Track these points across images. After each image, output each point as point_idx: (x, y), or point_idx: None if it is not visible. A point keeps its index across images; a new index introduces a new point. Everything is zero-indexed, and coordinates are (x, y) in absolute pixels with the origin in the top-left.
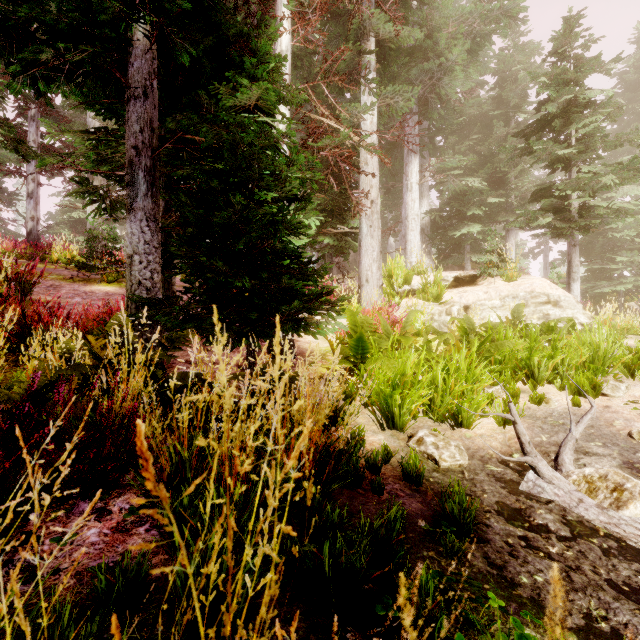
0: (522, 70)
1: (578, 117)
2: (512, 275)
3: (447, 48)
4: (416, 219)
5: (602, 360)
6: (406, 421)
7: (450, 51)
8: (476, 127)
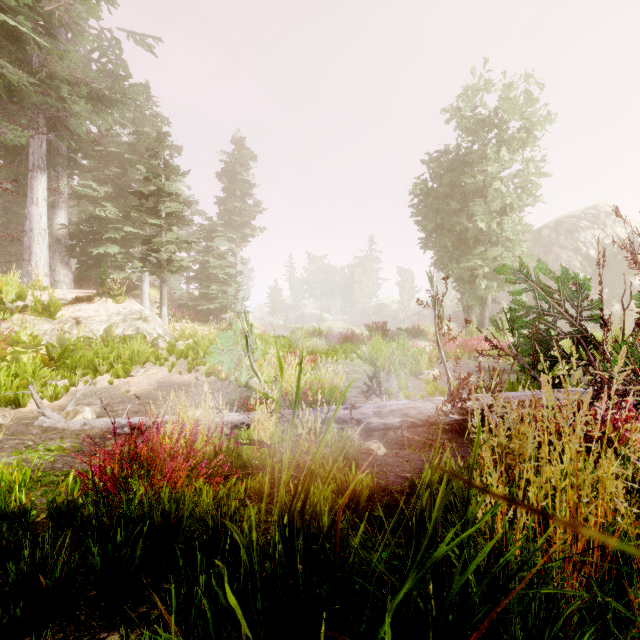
0: (154, 132)
1: (163, 201)
2: (120, 299)
3: (71, 98)
4: (44, 234)
5: (139, 357)
6: None
7: (74, 101)
8: (115, 162)
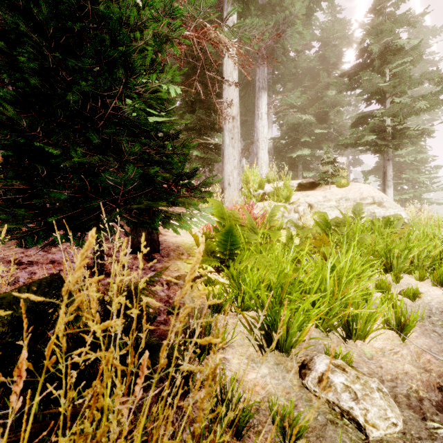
0: (338, 38)
1: (394, 58)
2: (343, 182)
3: (291, 4)
4: (265, 141)
5: None
6: (295, 343)
7: (293, 7)
8: (307, 77)
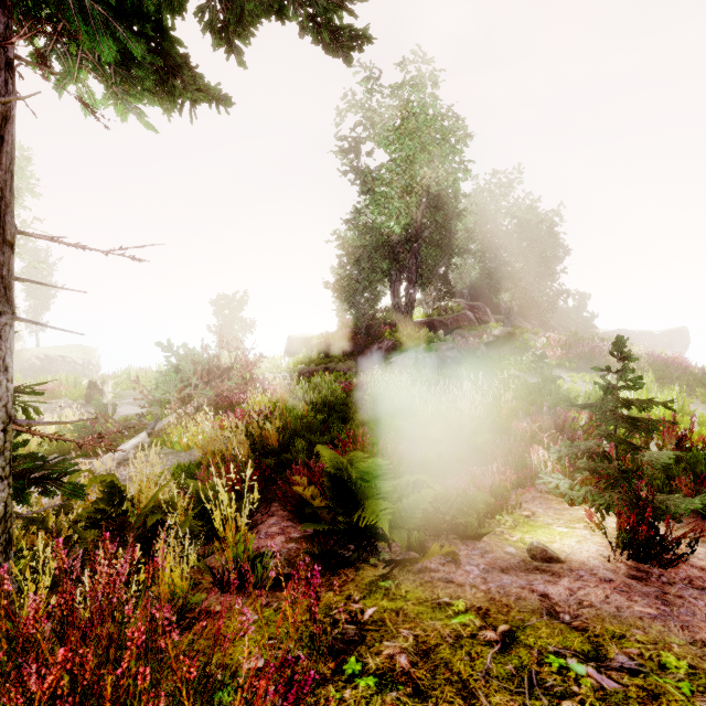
0: None
1: None
2: None
3: None
4: None
5: None
6: None
7: None
8: None
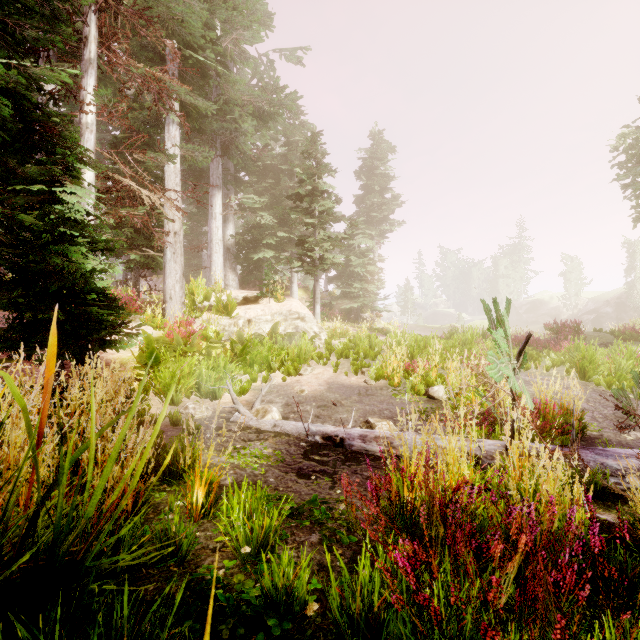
0: (302, 140)
1: (317, 200)
2: (281, 298)
3: (241, 118)
4: (220, 243)
5: (305, 355)
6: (180, 399)
7: (243, 121)
8: (270, 174)
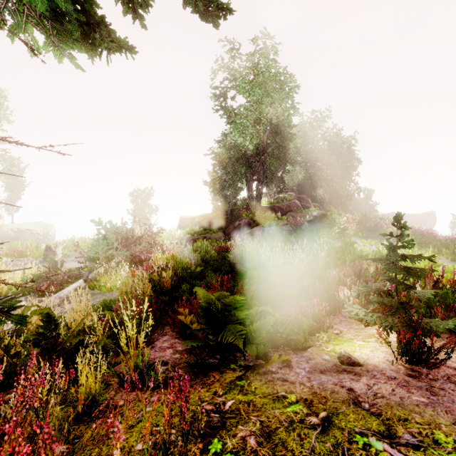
0: None
1: None
2: None
3: None
4: None
5: None
6: None
7: None
8: None
